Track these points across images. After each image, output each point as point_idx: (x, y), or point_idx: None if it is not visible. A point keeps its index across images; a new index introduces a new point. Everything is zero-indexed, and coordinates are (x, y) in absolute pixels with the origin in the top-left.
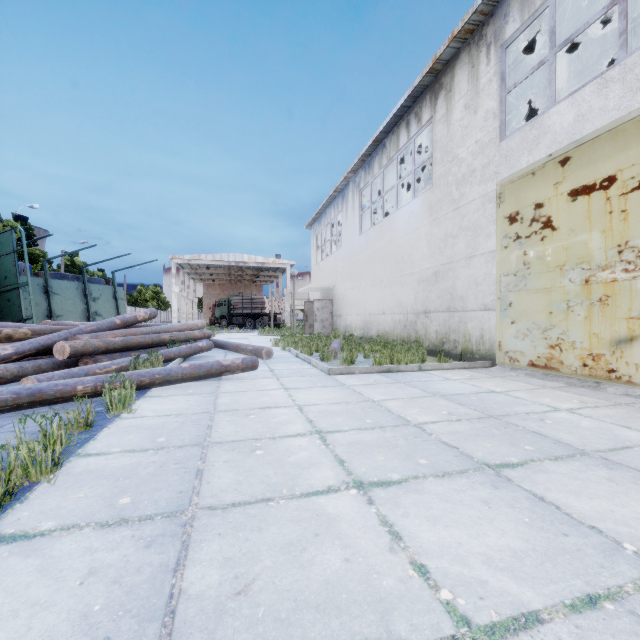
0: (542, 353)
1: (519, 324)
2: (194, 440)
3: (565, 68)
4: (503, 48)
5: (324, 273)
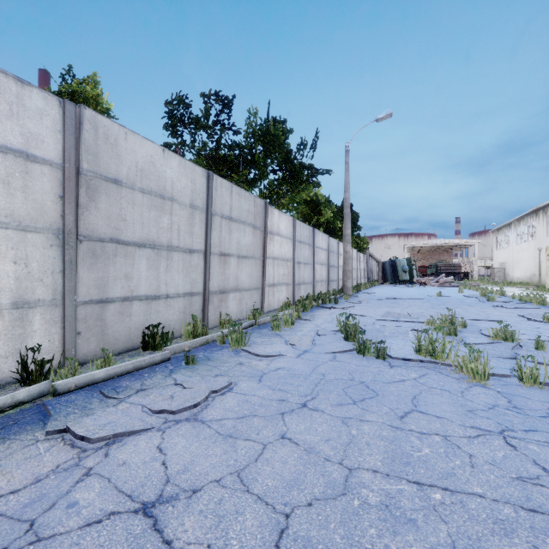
0: None
1: (548, 278)
2: None
3: None
4: (547, 216)
5: (500, 255)
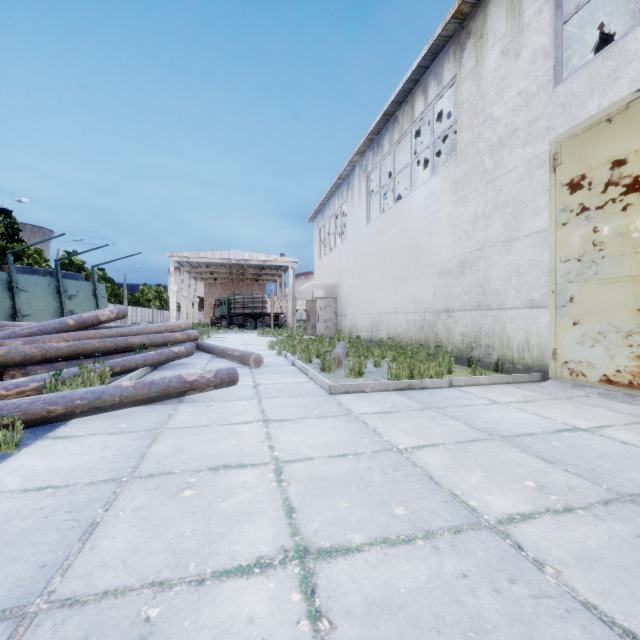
0: (624, 366)
1: (586, 326)
2: (21, 588)
3: (622, 10)
4: None
5: (327, 269)
